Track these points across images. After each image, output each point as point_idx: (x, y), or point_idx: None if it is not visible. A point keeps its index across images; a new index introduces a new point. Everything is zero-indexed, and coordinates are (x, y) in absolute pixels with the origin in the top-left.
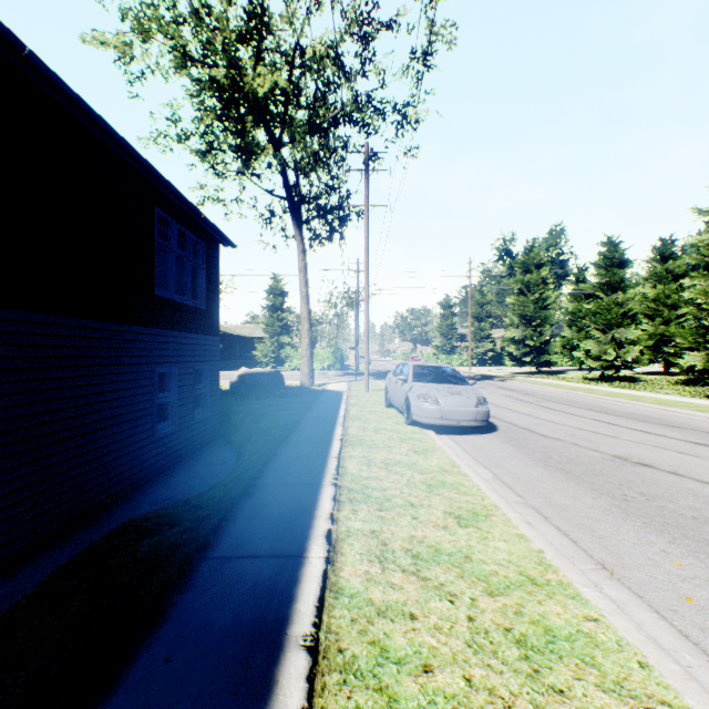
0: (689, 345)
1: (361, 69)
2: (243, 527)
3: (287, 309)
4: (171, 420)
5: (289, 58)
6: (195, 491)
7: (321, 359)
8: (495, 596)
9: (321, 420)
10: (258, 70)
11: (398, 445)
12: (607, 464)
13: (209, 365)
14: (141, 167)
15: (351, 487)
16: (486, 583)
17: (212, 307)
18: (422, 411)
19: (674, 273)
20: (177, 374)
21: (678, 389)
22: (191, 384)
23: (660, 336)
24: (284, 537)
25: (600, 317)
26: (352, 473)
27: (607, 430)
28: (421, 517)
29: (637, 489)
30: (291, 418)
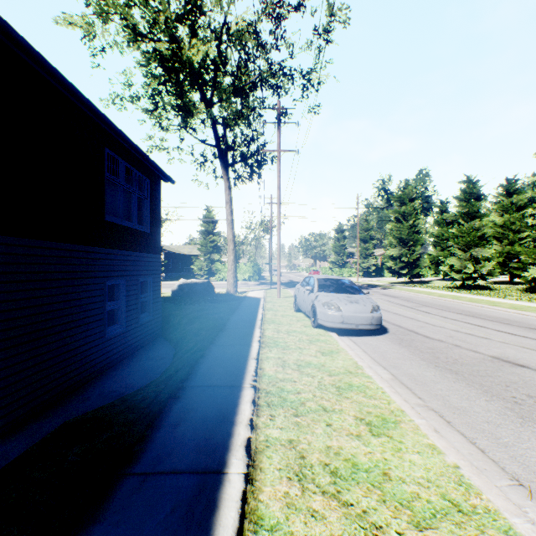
0: (533, 261)
1: (275, 43)
2: (167, 436)
3: (217, 233)
4: (119, 323)
5: (218, 34)
6: (137, 384)
7: (243, 272)
8: (423, 530)
9: (243, 323)
10: (193, 42)
11: (307, 347)
12: (489, 365)
13: (153, 277)
14: (91, 113)
15: (269, 390)
16: (411, 510)
17: (154, 231)
18: (326, 317)
19: (517, 205)
20: (125, 286)
21: (525, 296)
22: (136, 294)
23: (506, 254)
24: (205, 448)
25: (462, 239)
26: (269, 375)
27: (479, 332)
28: (335, 424)
29: (523, 390)
30: (219, 321)
